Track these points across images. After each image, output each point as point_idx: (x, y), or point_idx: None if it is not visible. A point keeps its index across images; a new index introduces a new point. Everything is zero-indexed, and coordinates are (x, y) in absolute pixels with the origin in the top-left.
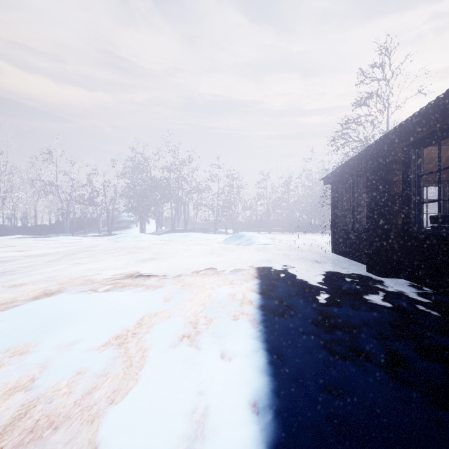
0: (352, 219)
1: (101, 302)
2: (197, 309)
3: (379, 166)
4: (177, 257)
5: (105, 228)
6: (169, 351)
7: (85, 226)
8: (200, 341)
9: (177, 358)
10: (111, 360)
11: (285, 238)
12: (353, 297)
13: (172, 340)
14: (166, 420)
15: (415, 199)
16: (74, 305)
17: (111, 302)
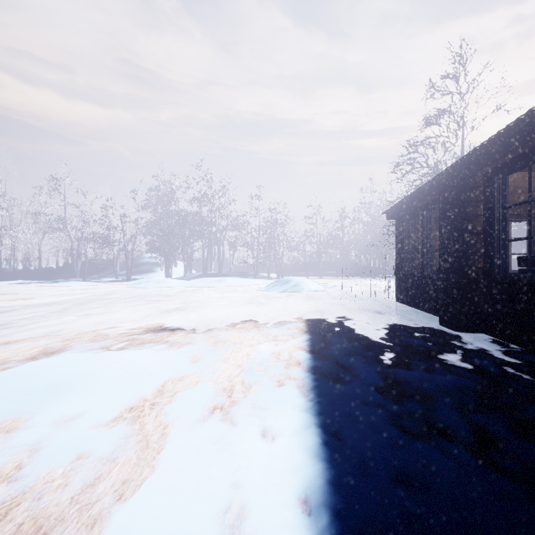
0: (421, 261)
1: (113, 364)
2: (232, 372)
3: (455, 196)
4: (209, 306)
5: (124, 272)
6: (196, 428)
7: (99, 270)
8: (235, 414)
9: (206, 438)
10: (122, 440)
11: (340, 284)
12: (425, 356)
13: (200, 413)
14: (189, 525)
15: (500, 236)
16: (80, 368)
17: (125, 364)
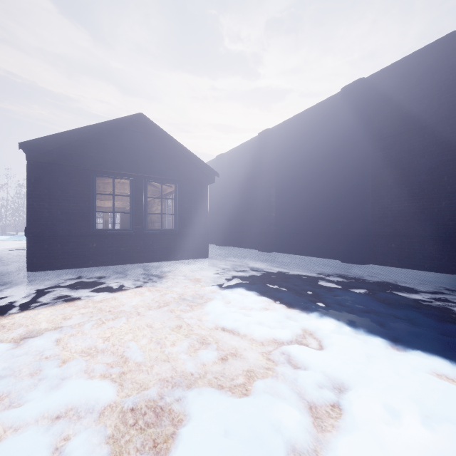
0: None
1: None
2: None
3: None
4: None
5: None
6: None
7: None
8: None
9: None
10: None
11: None
12: None
13: None
14: None
15: None
16: None
17: None
